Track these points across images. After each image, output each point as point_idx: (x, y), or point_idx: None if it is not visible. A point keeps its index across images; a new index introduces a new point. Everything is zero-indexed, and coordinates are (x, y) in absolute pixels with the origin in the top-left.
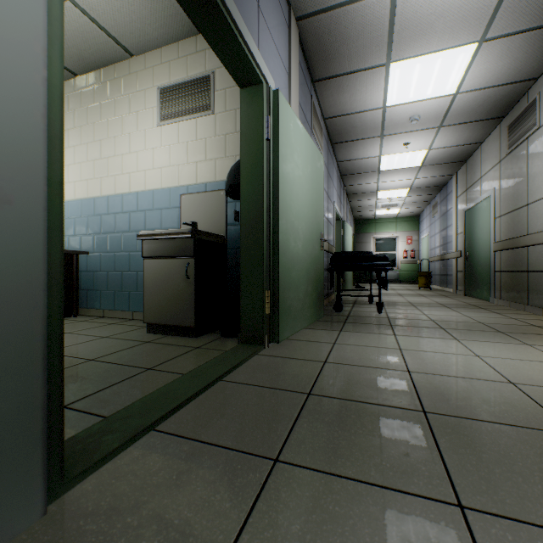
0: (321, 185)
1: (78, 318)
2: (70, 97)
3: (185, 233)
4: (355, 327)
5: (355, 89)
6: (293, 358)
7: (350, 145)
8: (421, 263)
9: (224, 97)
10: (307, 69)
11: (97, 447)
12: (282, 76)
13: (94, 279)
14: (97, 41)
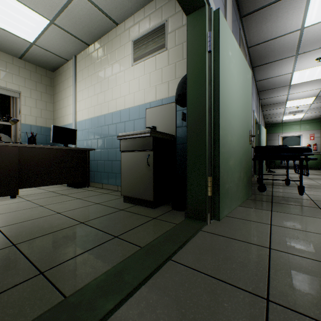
0: (249, 93)
1: (89, 188)
2: (86, 59)
3: (146, 133)
4: (284, 208)
5: (276, 17)
6: (235, 239)
7: (268, 66)
8: None
9: (174, 36)
10: (237, 7)
11: None
12: (220, 6)
13: (97, 165)
14: (97, 18)
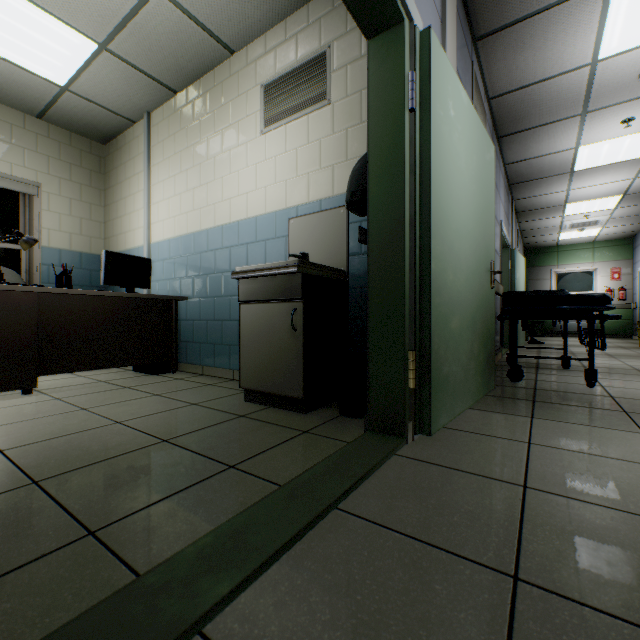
0: (490, 188)
1: (176, 375)
2: (171, 120)
3: (290, 267)
4: (556, 412)
5: (544, 39)
6: (461, 470)
7: (528, 136)
8: (637, 307)
9: (344, 78)
10: (466, 20)
11: None
12: (433, 20)
13: (193, 329)
14: (194, 41)
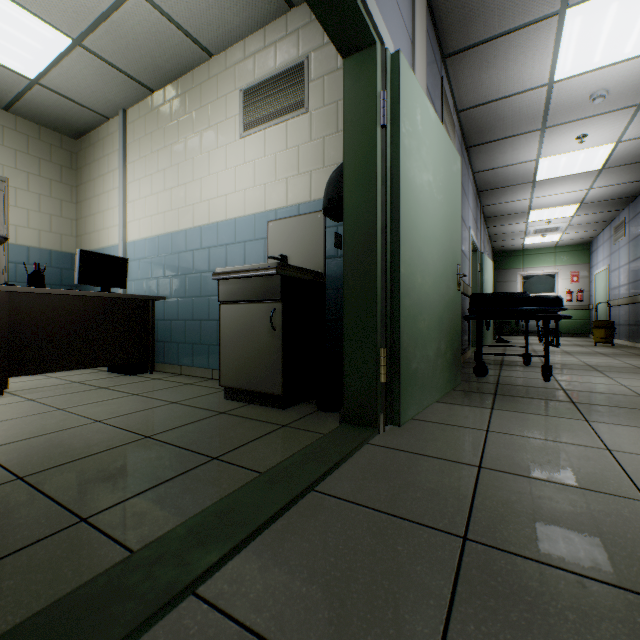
0: (457, 197)
1: (153, 375)
2: (147, 119)
3: (269, 269)
4: (513, 404)
5: (506, 60)
6: (425, 455)
7: (494, 147)
8: (594, 308)
9: (322, 88)
10: (436, 39)
11: (86, 635)
12: (403, 41)
13: (171, 329)
14: (172, 42)
